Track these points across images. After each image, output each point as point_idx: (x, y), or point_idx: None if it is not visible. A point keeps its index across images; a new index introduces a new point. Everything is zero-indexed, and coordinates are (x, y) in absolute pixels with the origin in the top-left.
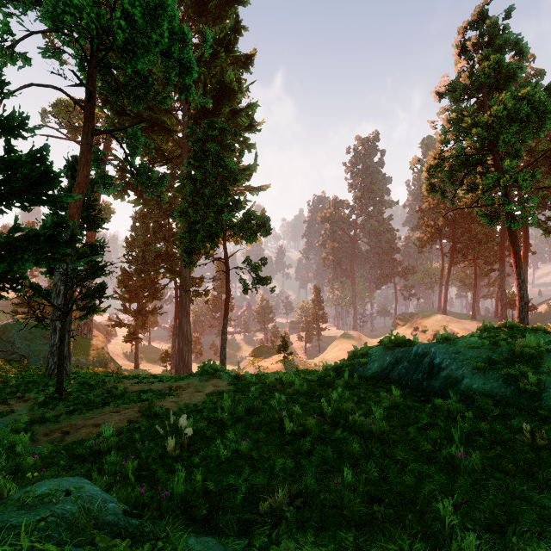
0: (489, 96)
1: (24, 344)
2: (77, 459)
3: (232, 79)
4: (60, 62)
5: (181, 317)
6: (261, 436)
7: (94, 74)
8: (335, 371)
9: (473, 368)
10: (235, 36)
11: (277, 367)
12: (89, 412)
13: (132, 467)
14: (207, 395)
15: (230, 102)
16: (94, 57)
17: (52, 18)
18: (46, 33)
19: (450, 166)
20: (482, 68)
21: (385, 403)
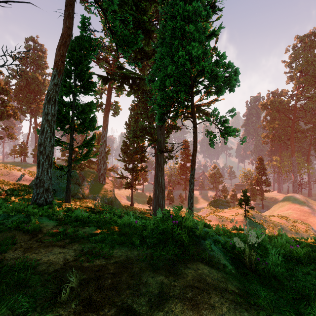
0: None
1: (56, 182)
2: None
3: None
4: (88, 12)
5: (157, 171)
6: None
7: None
8: None
9: None
10: None
11: (238, 219)
12: None
13: None
14: None
15: None
16: None
17: None
18: None
19: None
20: None
21: None
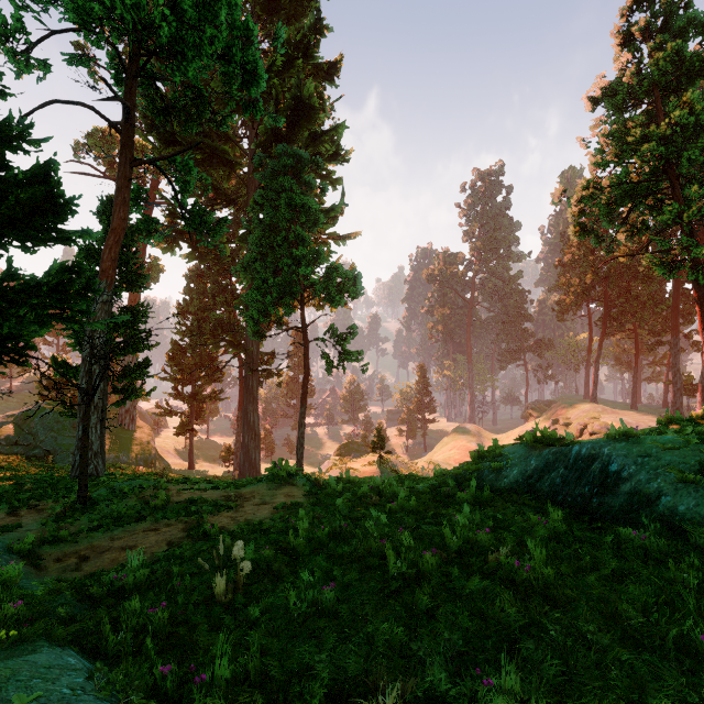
0: (664, 102)
1: (49, 437)
2: (88, 602)
3: (311, 94)
4: (96, 80)
5: (246, 403)
6: (352, 577)
7: (133, 87)
8: (454, 479)
9: (676, 479)
10: (316, 38)
11: (371, 470)
12: (118, 530)
13: (161, 620)
14: (277, 509)
15: (309, 123)
16: (133, 64)
17: (77, 10)
18: (78, 44)
19: (609, 199)
20: (655, 61)
21: (539, 531)
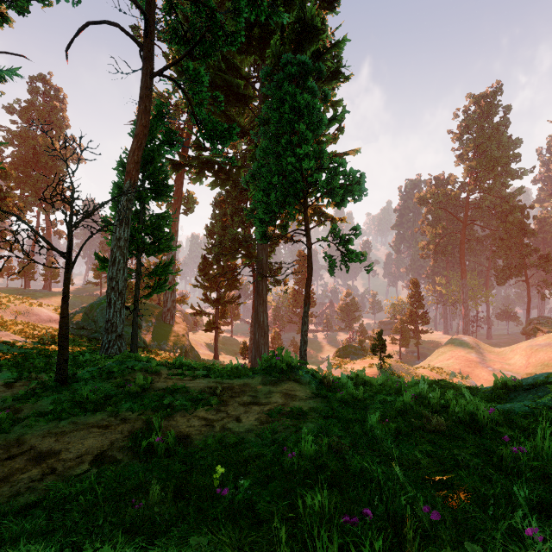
0: None
1: None
2: None
3: (314, 20)
4: None
5: (257, 305)
6: None
7: (152, 3)
8: None
9: None
10: None
11: (371, 372)
12: (67, 419)
13: None
14: (270, 415)
15: (312, 45)
16: None
17: None
18: (134, 26)
19: None
20: None
21: None
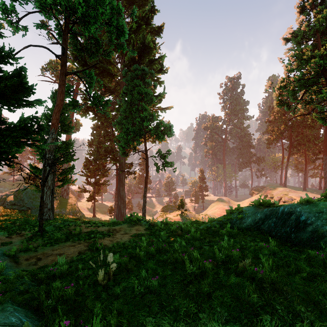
0: (321, 39)
1: (29, 201)
2: (37, 282)
3: (149, 41)
4: (51, 38)
5: (119, 186)
6: (167, 272)
7: (66, 38)
8: (218, 223)
9: None
10: (151, 15)
11: (177, 218)
12: (56, 245)
13: (70, 293)
14: (132, 236)
15: (148, 55)
16: (66, 28)
17: (39, 2)
18: (43, 21)
19: (294, 87)
20: (317, 19)
21: (264, 250)
